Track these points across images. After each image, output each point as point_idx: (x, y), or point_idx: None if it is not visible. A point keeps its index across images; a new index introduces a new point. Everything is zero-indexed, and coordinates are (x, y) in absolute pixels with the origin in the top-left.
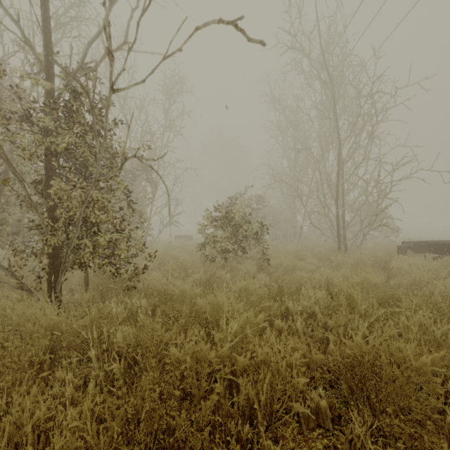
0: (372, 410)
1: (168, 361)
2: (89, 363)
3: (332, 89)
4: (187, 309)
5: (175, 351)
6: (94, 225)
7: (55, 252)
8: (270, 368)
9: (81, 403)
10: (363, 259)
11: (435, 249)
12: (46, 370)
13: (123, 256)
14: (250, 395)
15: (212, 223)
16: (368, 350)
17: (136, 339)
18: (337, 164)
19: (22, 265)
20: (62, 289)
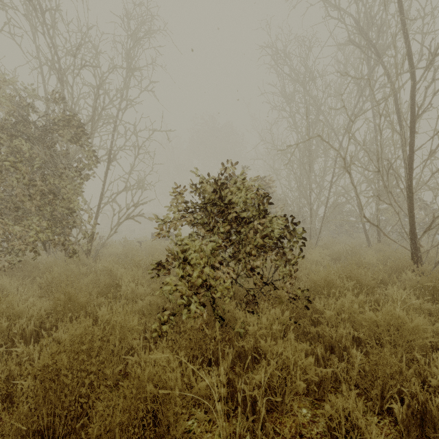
0: None
1: None
2: None
3: None
4: None
5: None
6: None
7: None
8: None
9: None
10: None
11: None
12: None
13: None
14: None
15: (185, 216)
16: None
17: None
18: (411, 112)
19: None
20: None
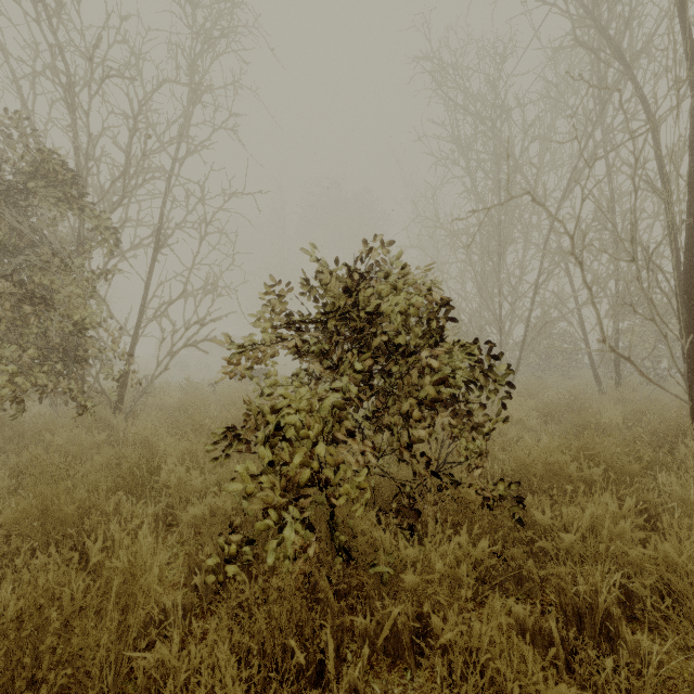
0: None
1: None
2: None
3: None
4: None
5: None
6: None
7: None
8: None
9: None
10: None
11: None
12: None
13: None
14: None
15: (277, 341)
16: None
17: None
18: (691, 155)
19: None
20: None
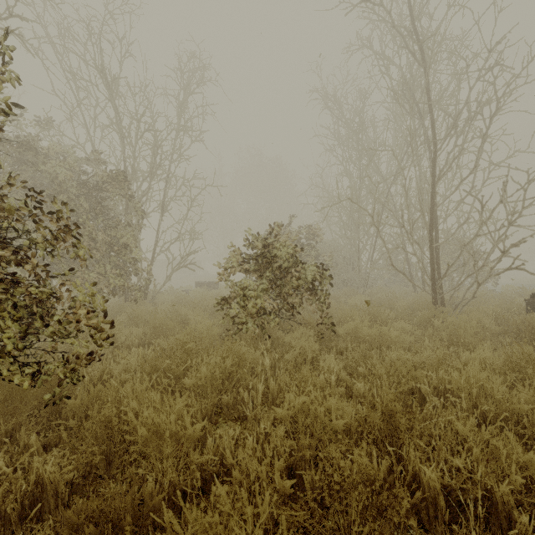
0: None
1: None
2: None
3: (424, 64)
4: None
5: None
6: None
7: None
8: None
9: None
10: (484, 322)
11: None
12: None
13: (9, 345)
14: None
15: (241, 266)
16: None
17: None
18: (432, 176)
19: None
20: None
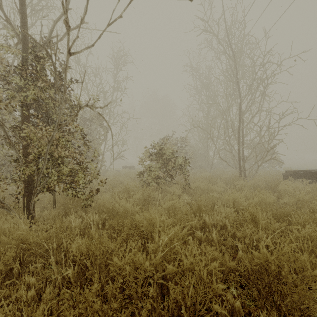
0: (277, 310)
1: (111, 269)
2: (52, 266)
3: (235, 60)
4: (128, 223)
5: (117, 260)
6: (59, 159)
7: (29, 179)
8: (194, 275)
9: (38, 308)
10: (258, 183)
11: (310, 176)
12: (15, 274)
13: (81, 182)
14: (178, 299)
15: (148, 157)
16: (272, 260)
17: (88, 249)
18: (239, 114)
19: (3, 189)
20: (37, 206)
